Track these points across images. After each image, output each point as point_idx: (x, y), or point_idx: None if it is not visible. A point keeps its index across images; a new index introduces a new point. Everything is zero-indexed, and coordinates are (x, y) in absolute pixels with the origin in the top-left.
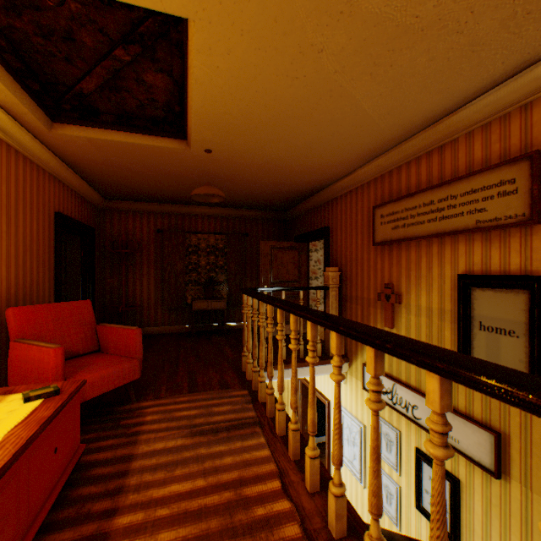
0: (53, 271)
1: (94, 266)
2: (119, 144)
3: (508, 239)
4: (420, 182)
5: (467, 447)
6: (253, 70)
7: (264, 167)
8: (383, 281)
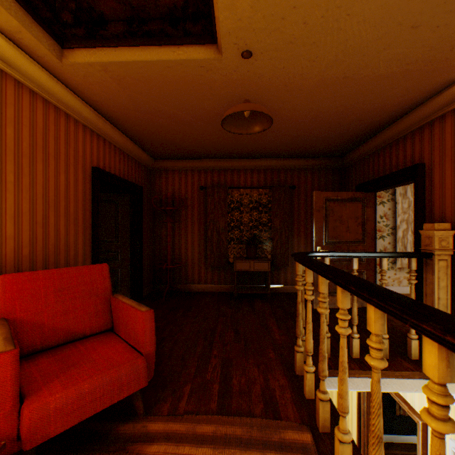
0: (89, 229)
1: (141, 224)
2: (136, 67)
3: None
4: None
5: None
6: None
7: (327, 76)
8: None
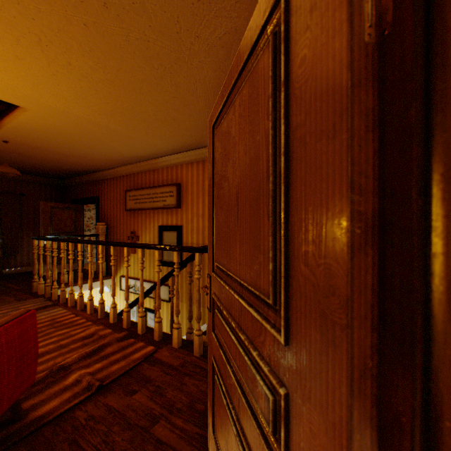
0: None
1: None
2: None
3: (173, 213)
4: (147, 183)
5: (162, 296)
6: (58, 127)
7: (51, 156)
8: (131, 230)
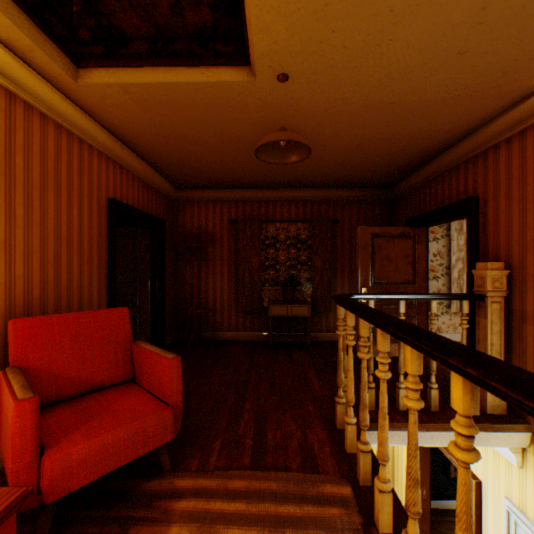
0: (105, 268)
1: (163, 263)
2: (160, 89)
3: None
4: None
5: None
6: None
7: (371, 101)
8: None
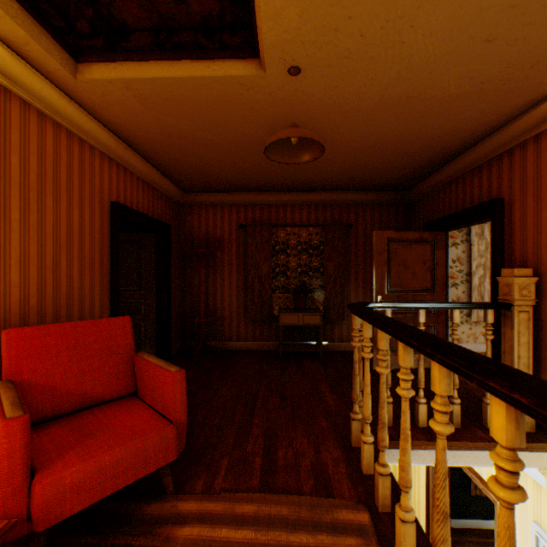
0: (107, 275)
1: (169, 269)
2: (163, 85)
3: None
4: None
5: None
6: None
7: (388, 96)
8: None
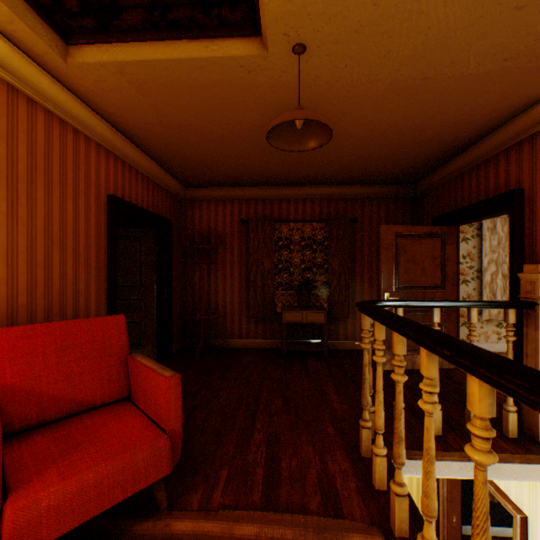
0: (104, 271)
1: (170, 265)
2: (159, 68)
3: None
4: None
5: None
6: None
7: (401, 78)
8: None
